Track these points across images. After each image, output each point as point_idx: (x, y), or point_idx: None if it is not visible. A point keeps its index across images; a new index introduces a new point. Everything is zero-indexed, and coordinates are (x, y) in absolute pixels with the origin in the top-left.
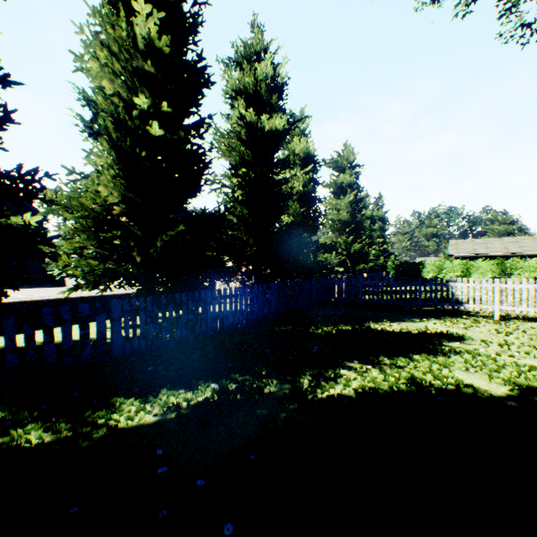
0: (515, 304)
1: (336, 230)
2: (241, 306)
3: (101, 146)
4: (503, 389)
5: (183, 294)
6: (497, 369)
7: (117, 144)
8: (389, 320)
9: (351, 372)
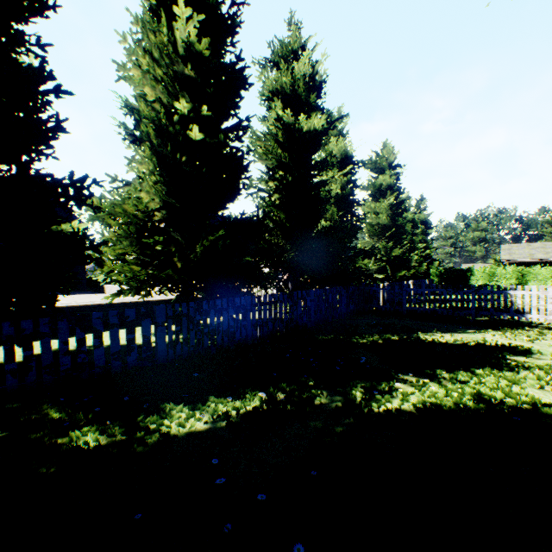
0: None
1: (374, 235)
2: (280, 313)
3: (143, 153)
4: None
5: (223, 300)
6: None
7: (158, 150)
8: (440, 330)
9: (406, 385)
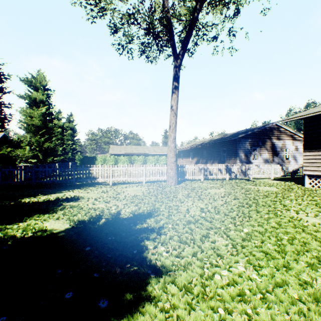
0: (118, 176)
1: (31, 131)
2: None
3: None
4: (67, 226)
5: None
6: (76, 214)
7: None
8: (45, 193)
9: None
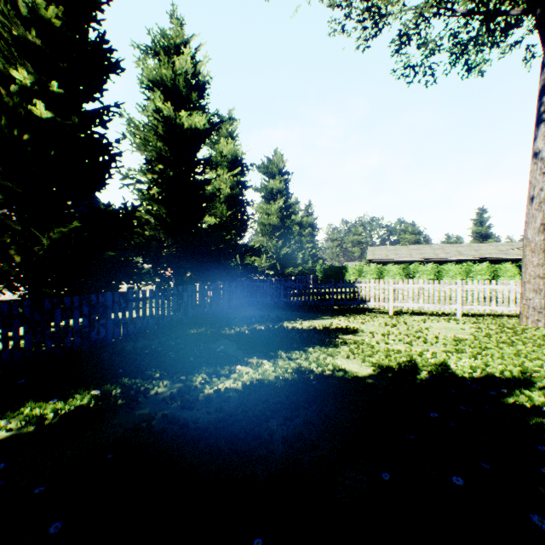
0: (404, 301)
1: (267, 234)
2: (151, 310)
3: None
4: (369, 370)
5: (75, 297)
6: (371, 354)
7: None
8: (303, 318)
9: (247, 367)
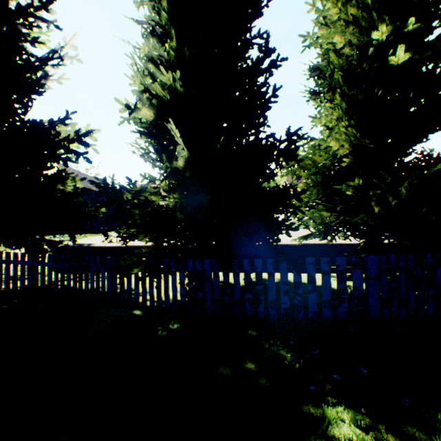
0: None
1: None
2: None
3: (328, 105)
4: None
5: None
6: None
7: (346, 95)
8: None
9: None
